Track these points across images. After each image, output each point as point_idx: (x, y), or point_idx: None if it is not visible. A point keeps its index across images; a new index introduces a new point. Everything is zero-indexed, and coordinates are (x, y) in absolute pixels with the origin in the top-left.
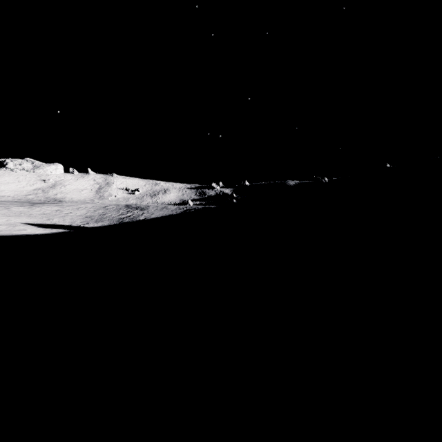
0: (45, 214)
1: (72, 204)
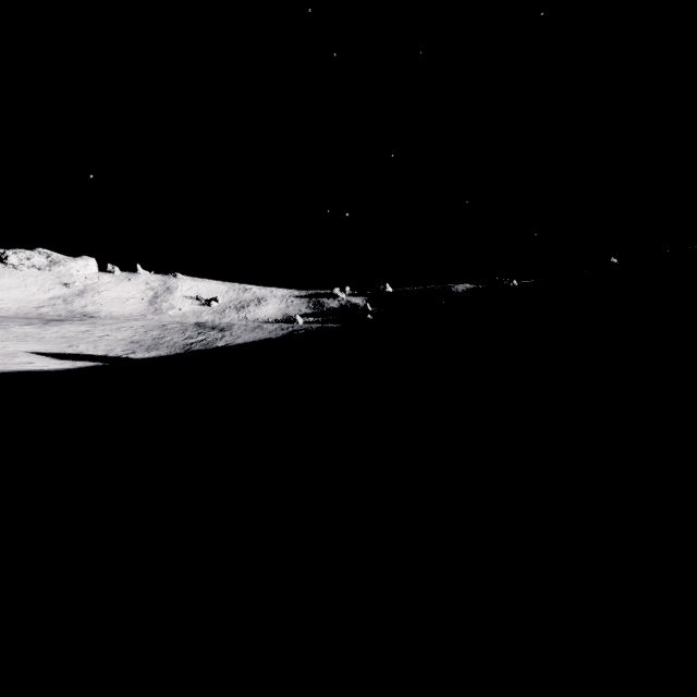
0: (65, 337)
1: (109, 322)
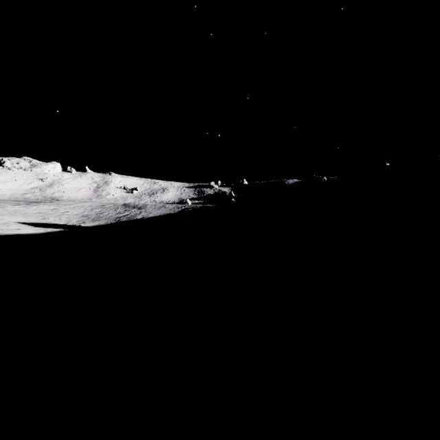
0: (40, 213)
1: (69, 203)
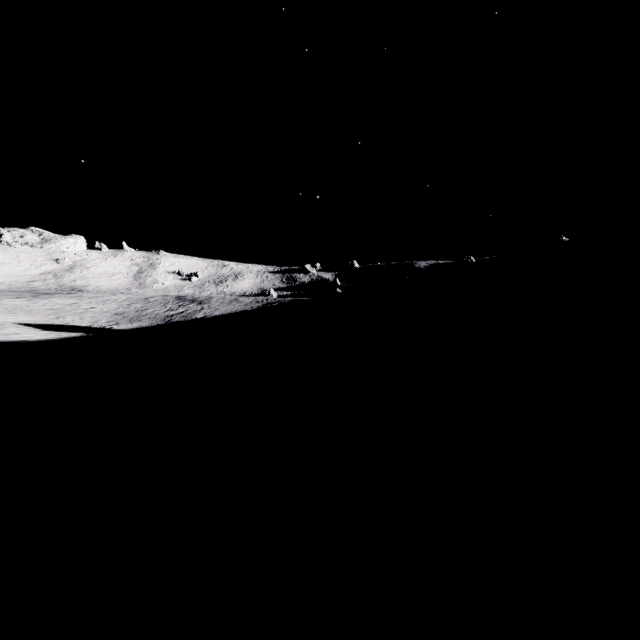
0: (53, 310)
1: (96, 295)
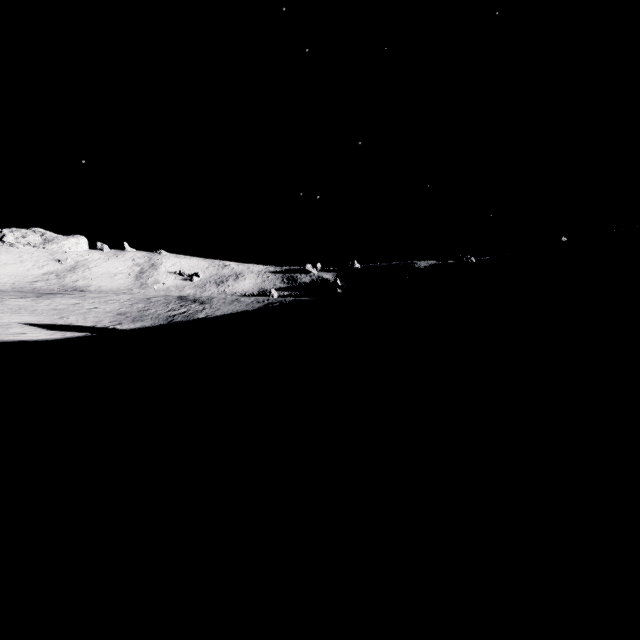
0: (57, 310)
1: (98, 295)
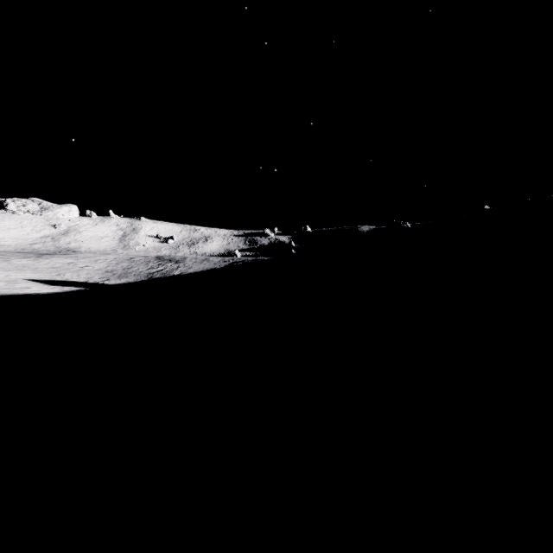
0: (54, 268)
1: (89, 256)
